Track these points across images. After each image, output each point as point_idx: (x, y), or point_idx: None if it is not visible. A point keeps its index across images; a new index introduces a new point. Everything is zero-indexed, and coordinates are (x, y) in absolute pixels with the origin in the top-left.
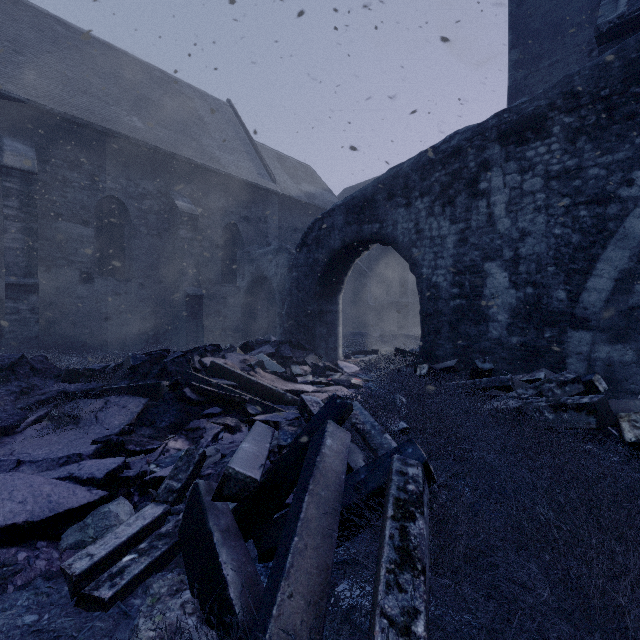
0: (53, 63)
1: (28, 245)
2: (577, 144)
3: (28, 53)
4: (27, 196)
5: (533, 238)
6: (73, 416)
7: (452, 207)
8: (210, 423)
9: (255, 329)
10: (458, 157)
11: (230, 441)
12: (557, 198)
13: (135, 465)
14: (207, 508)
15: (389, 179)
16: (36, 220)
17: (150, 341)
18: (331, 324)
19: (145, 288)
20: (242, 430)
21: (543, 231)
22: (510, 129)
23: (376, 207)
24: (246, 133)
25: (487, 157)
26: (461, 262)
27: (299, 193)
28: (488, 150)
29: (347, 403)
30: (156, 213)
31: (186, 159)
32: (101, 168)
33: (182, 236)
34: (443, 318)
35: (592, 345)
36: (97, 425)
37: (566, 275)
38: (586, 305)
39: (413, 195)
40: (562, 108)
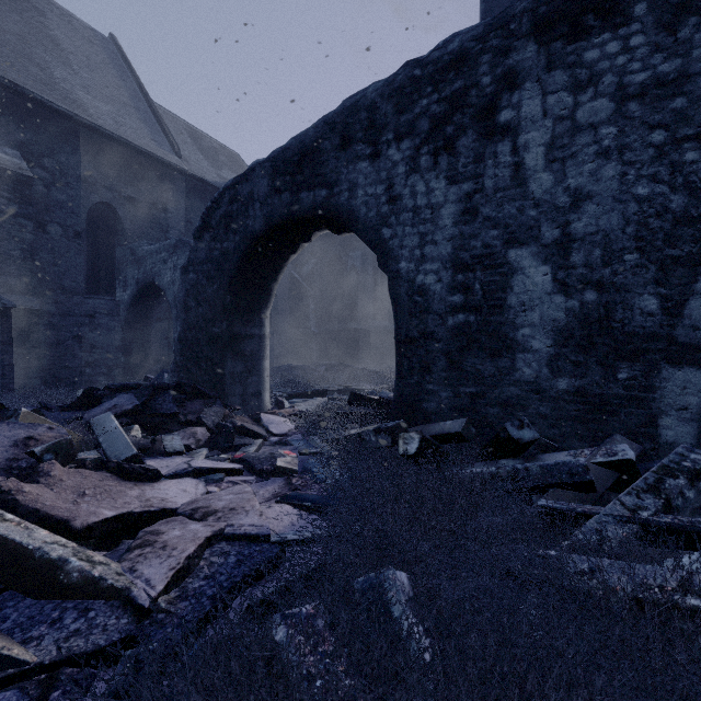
0: None
1: None
2: (680, 33)
3: None
4: None
5: (597, 204)
6: None
7: (451, 155)
8: None
9: (146, 363)
10: (461, 69)
11: None
12: (640, 132)
13: None
14: None
15: (343, 114)
16: None
17: None
18: (252, 356)
19: None
20: None
21: (615, 191)
22: (557, 11)
23: (322, 161)
24: (138, 84)
25: (514, 65)
26: (467, 249)
27: (218, 179)
28: (516, 52)
29: None
30: None
31: (10, 83)
32: None
33: None
34: (436, 346)
35: None
36: None
37: (659, 268)
38: (697, 322)
39: (384, 138)
40: None
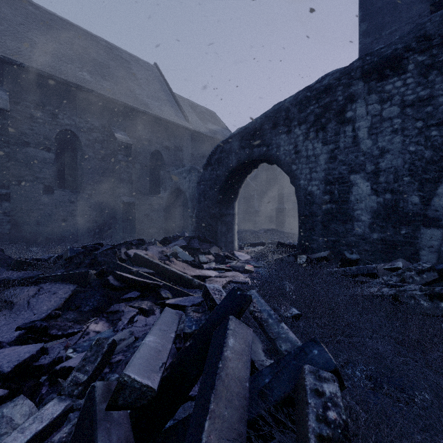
0: (24, 32)
1: (2, 164)
2: (429, 77)
3: (5, 24)
4: (1, 128)
5: (391, 154)
6: (9, 302)
7: (324, 132)
8: (128, 307)
9: (174, 227)
10: (329, 93)
11: (143, 324)
12: (411, 122)
13: (53, 350)
14: (99, 421)
15: (274, 112)
16: (8, 146)
17: (96, 236)
18: (229, 224)
19: (92, 197)
20: (155, 313)
21: (399, 149)
22: (372, 68)
23: (264, 134)
24: (168, 87)
25: (353, 92)
26: (331, 175)
27: (206, 130)
28: (353, 86)
29: (247, 295)
30: (101, 142)
31: (123, 103)
32: (59, 109)
33: (120, 159)
34: (317, 219)
35: (442, 240)
36: (27, 310)
37: (419, 183)
38: (437, 207)
39: (293, 124)
40: (416, 49)
